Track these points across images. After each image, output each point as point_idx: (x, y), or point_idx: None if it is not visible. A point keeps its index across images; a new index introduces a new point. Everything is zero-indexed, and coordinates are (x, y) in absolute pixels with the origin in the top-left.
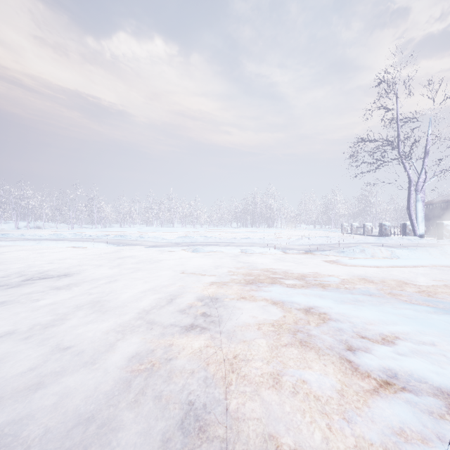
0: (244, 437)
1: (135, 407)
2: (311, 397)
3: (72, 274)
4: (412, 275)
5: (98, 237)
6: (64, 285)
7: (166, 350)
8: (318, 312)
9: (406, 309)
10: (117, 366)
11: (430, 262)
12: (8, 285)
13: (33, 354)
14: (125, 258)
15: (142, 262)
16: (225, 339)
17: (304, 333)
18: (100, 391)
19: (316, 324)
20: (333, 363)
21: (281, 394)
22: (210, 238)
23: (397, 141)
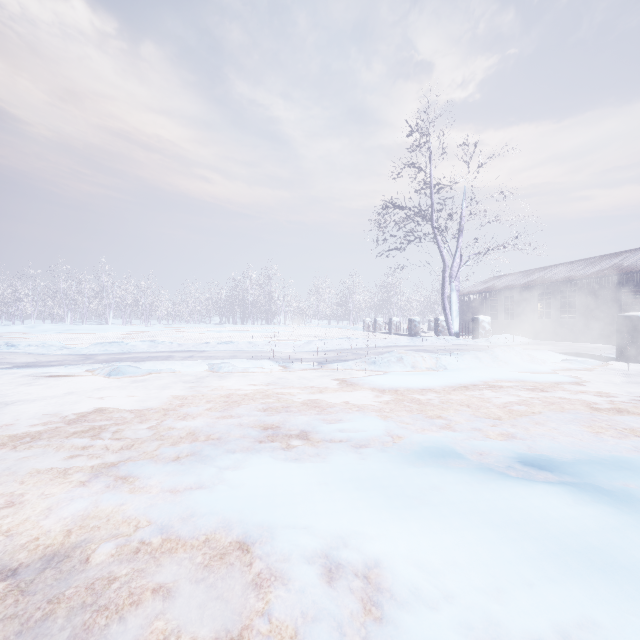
0: None
1: None
2: None
3: None
4: (478, 400)
5: None
6: None
7: None
8: (360, 564)
9: (525, 502)
10: None
11: (486, 374)
12: None
13: None
14: None
15: None
16: None
17: None
18: None
19: None
20: None
21: None
22: (161, 344)
23: (431, 212)
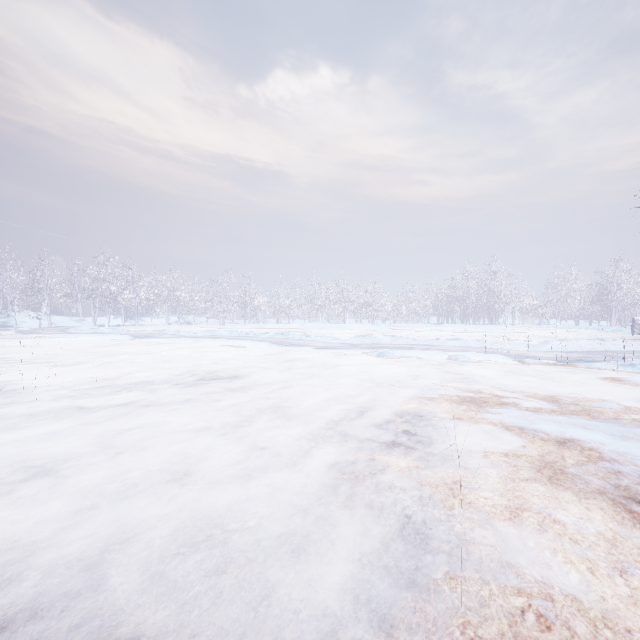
0: (475, 558)
1: (345, 511)
2: (566, 538)
3: (242, 376)
4: None
5: (255, 335)
6: (237, 388)
7: (368, 464)
8: (579, 446)
9: None
10: (318, 472)
11: None
12: (184, 383)
13: (233, 450)
14: (293, 361)
15: (315, 367)
16: (439, 462)
17: (555, 469)
18: (307, 491)
19: (575, 461)
20: (602, 508)
21: (522, 528)
22: (400, 339)
23: None
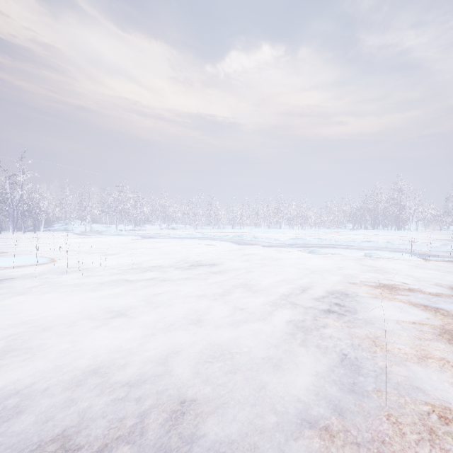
0: (393, 382)
1: (302, 349)
2: None
3: (217, 264)
4: None
5: (220, 237)
6: (216, 271)
7: (313, 322)
8: None
9: None
10: (280, 325)
11: None
12: (181, 268)
13: (222, 309)
14: (249, 255)
15: (265, 259)
16: (363, 324)
17: (452, 334)
18: (275, 336)
19: None
20: None
21: (427, 368)
22: (324, 240)
23: None
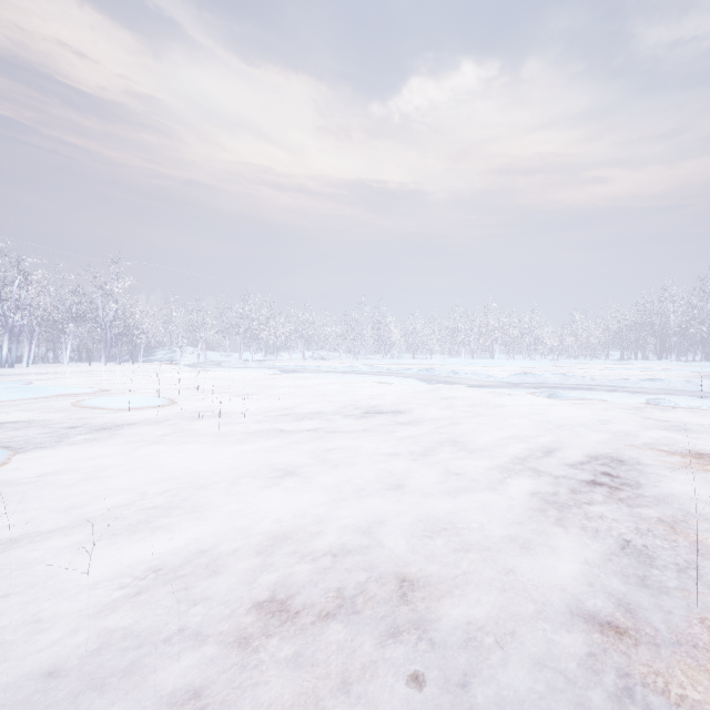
0: (707, 580)
1: (557, 530)
2: None
3: (403, 412)
4: None
5: (397, 371)
6: (404, 422)
7: (570, 497)
8: None
9: None
10: (519, 497)
11: None
12: (351, 416)
13: (428, 473)
14: (449, 399)
15: (476, 406)
16: (652, 504)
17: None
18: (513, 511)
19: None
20: None
21: None
22: (572, 378)
23: None
